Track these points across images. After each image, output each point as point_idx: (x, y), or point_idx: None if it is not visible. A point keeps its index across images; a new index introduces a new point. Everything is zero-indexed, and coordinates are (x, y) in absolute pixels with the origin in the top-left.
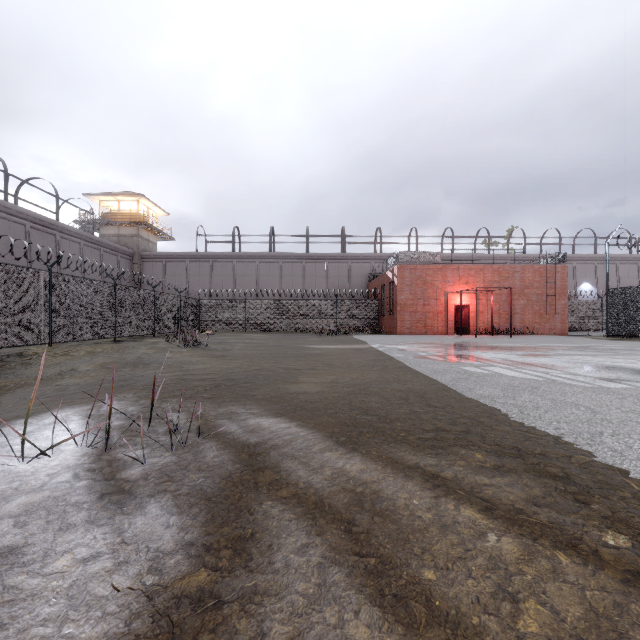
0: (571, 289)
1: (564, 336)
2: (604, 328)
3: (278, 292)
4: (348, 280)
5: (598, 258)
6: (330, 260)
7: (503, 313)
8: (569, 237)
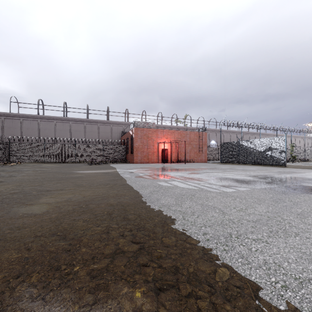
0: (208, 143)
1: (206, 163)
2: (219, 159)
3: (67, 139)
4: (110, 135)
5: (217, 130)
6: (100, 123)
7: (182, 153)
8: (207, 121)
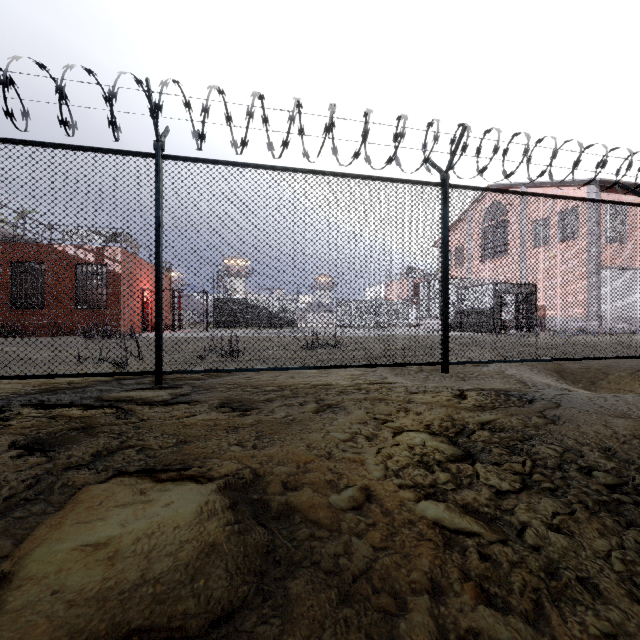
0: None
1: None
2: None
3: None
4: None
5: None
6: None
7: None
8: None
